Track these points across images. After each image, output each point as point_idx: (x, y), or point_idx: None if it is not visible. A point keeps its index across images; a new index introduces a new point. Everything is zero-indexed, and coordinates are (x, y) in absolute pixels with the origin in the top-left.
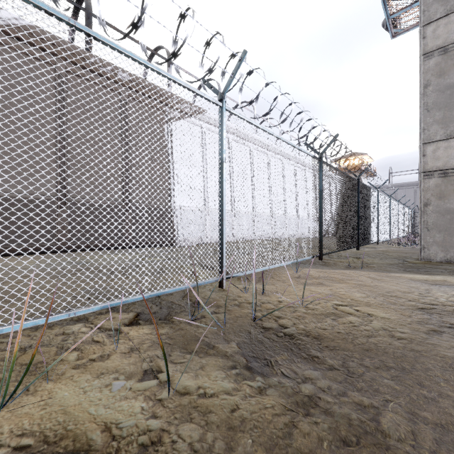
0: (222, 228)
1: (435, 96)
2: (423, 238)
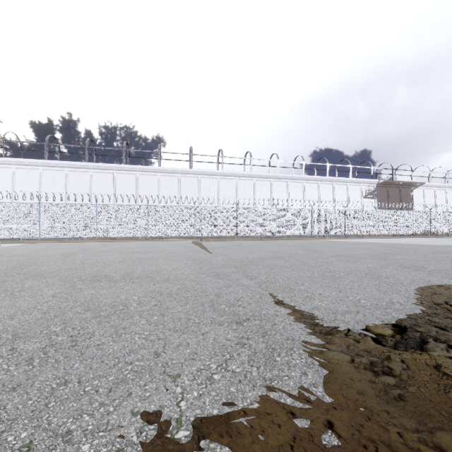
0: None
1: None
2: None
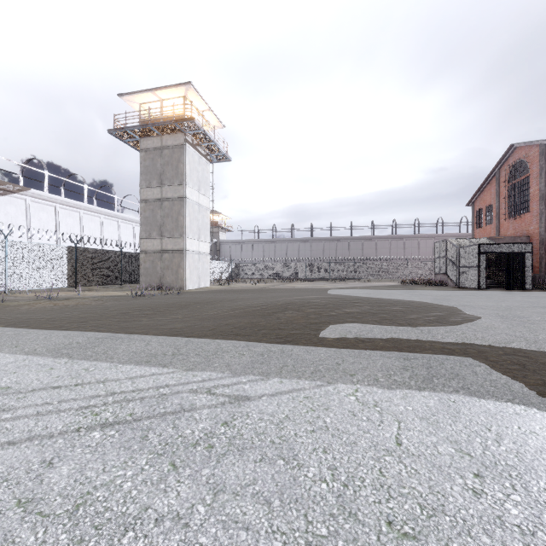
0: (6, 276)
1: (143, 219)
2: (140, 279)
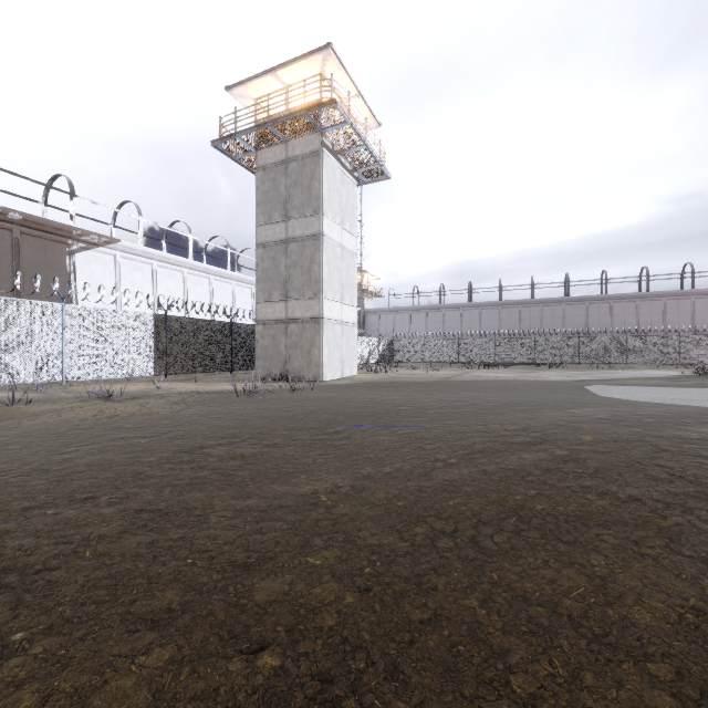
0: (63, 359)
1: (261, 273)
2: (256, 364)
